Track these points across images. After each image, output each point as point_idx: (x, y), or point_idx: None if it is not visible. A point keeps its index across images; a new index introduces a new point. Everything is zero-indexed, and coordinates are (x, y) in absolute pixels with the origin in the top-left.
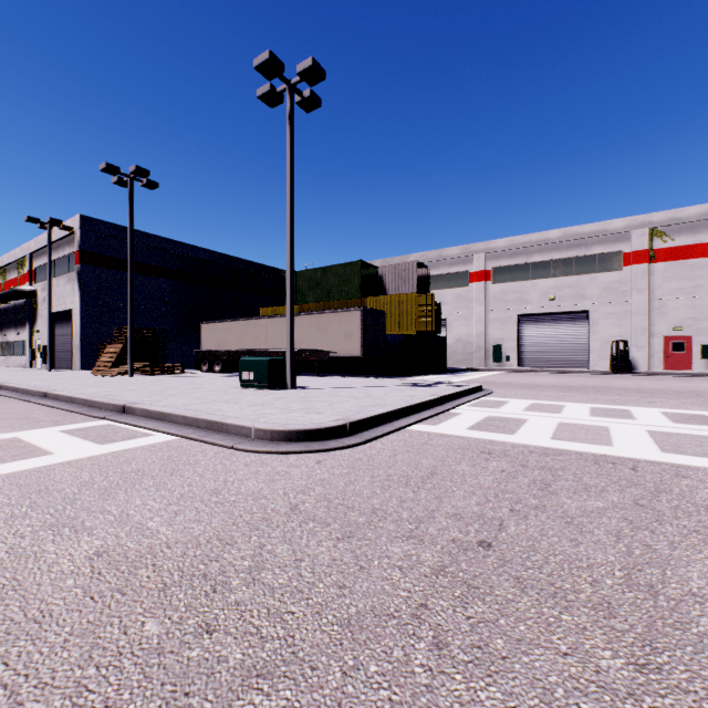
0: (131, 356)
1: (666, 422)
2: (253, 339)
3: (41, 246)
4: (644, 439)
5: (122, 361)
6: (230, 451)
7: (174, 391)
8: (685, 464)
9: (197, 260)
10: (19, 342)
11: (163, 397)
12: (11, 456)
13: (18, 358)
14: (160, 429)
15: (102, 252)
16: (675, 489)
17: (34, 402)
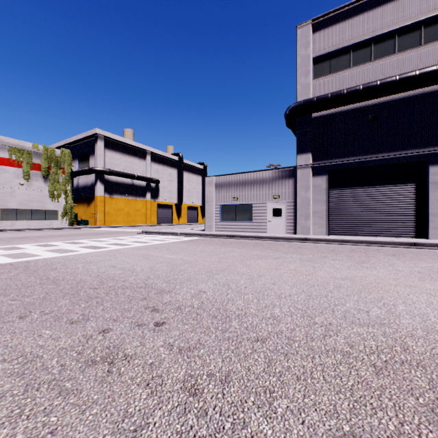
0: None
1: (3, 251)
2: None
3: None
4: (3, 257)
5: None
6: None
7: None
8: (27, 260)
9: None
10: None
11: None
12: None
13: None
14: None
15: None
16: (32, 265)
17: None
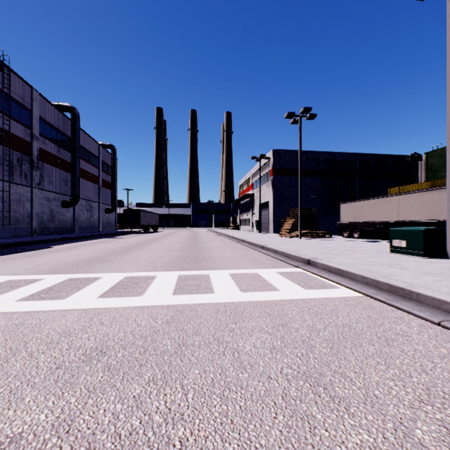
0: (300, 226)
1: None
2: (384, 212)
3: (256, 170)
4: None
5: (293, 229)
6: (438, 328)
7: (334, 251)
8: None
9: (336, 161)
10: (247, 219)
11: (331, 255)
12: (258, 286)
13: (247, 227)
14: (343, 284)
15: (282, 167)
16: None
17: (258, 250)
